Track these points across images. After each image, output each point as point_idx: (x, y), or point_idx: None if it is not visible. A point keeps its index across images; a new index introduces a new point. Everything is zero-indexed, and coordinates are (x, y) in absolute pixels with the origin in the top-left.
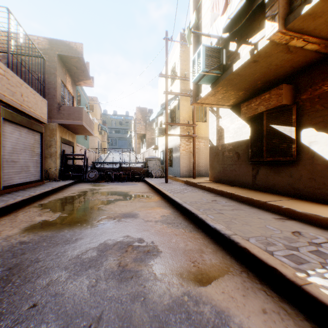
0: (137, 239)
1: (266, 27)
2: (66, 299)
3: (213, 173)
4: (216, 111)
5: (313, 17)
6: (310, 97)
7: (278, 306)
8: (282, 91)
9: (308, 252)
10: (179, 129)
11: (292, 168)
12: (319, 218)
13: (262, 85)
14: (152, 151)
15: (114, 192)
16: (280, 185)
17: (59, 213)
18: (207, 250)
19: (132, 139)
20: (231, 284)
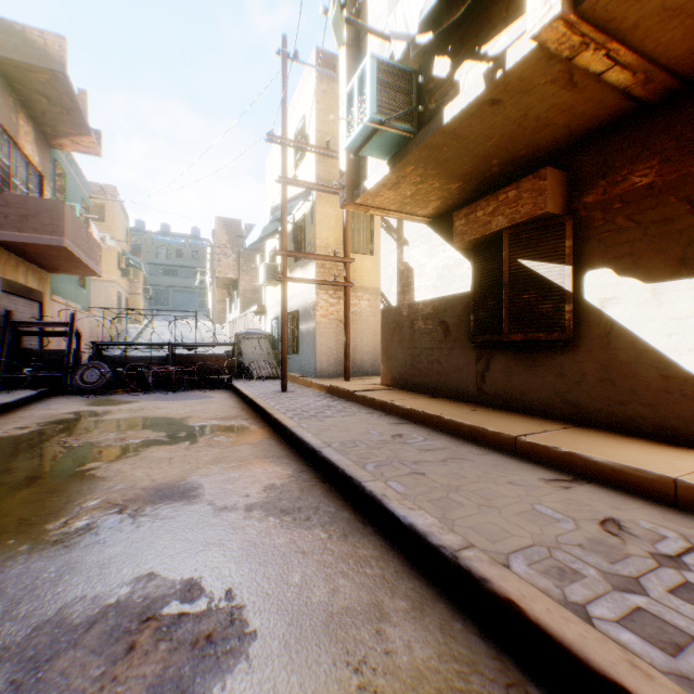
0: (179, 586)
1: (531, 7)
2: None
3: (390, 368)
4: (397, 230)
5: None
6: (605, 199)
7: None
8: (547, 184)
9: (670, 594)
10: (314, 269)
11: (564, 357)
12: (647, 478)
13: (500, 169)
14: (254, 319)
15: (146, 420)
16: (539, 394)
17: None
18: (396, 604)
19: (208, 291)
20: None
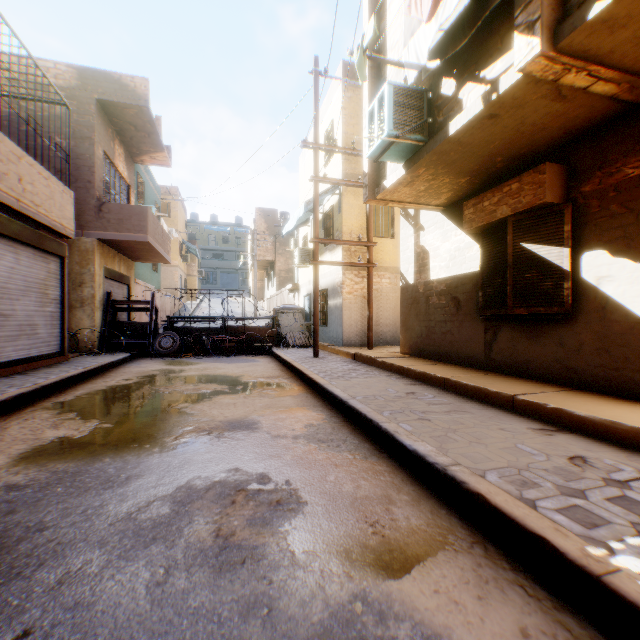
0: (255, 476)
1: (517, 46)
2: (98, 616)
3: (408, 338)
4: (414, 217)
5: (610, 26)
6: (600, 188)
7: (551, 620)
8: (545, 178)
9: (605, 500)
10: (341, 252)
11: (563, 328)
12: (621, 429)
13: (504, 165)
14: (289, 296)
15: (211, 377)
16: (540, 362)
17: (95, 422)
18: (401, 497)
19: (249, 272)
20: (453, 572)
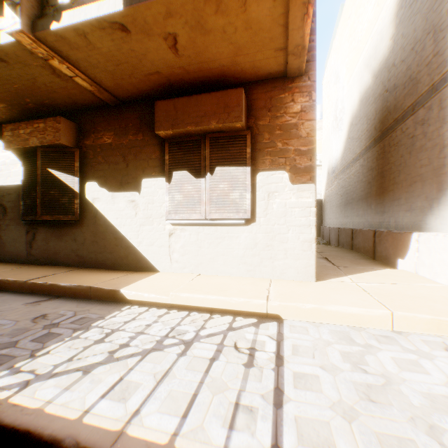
0: None
1: (7, 14)
2: None
3: None
4: None
5: (70, 44)
6: (95, 145)
7: None
8: (62, 127)
9: (31, 341)
10: None
11: (77, 229)
12: (83, 288)
13: (37, 107)
14: None
15: None
16: (65, 253)
17: None
18: None
19: None
20: None
